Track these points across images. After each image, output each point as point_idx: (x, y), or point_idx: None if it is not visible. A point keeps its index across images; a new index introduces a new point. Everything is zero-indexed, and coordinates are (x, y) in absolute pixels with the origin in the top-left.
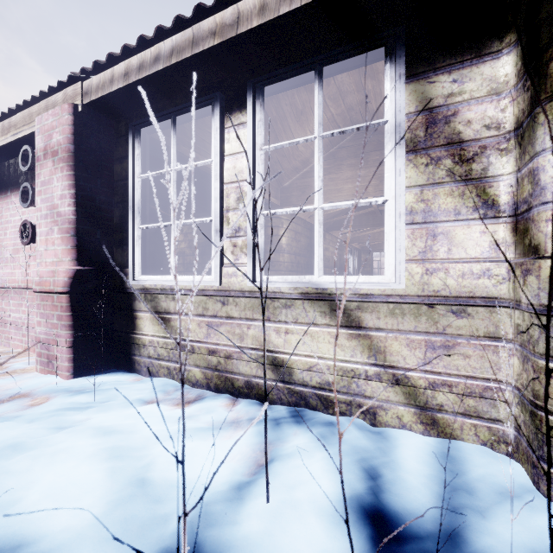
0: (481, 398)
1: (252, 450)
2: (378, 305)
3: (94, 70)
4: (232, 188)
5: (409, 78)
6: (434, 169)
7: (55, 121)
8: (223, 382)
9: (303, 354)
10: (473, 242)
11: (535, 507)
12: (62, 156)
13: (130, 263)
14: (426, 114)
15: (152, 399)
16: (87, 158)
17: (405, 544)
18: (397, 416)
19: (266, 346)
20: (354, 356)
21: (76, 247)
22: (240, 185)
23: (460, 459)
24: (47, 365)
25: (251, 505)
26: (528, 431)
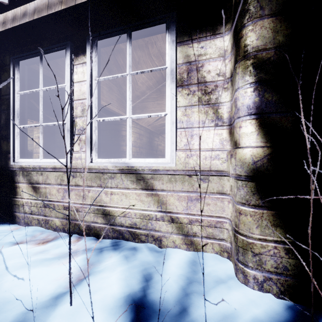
0: (215, 228)
1: (78, 270)
2: (162, 176)
3: None
4: (79, 103)
5: (179, 43)
6: (191, 97)
7: None
8: (73, 226)
9: (121, 207)
10: (211, 139)
11: (232, 288)
12: None
13: (11, 150)
14: (188, 65)
15: (21, 241)
16: None
17: (152, 321)
18: (172, 241)
19: (99, 203)
20: (150, 207)
21: None
22: (84, 101)
23: (201, 263)
24: None
25: (60, 308)
26: (234, 245)
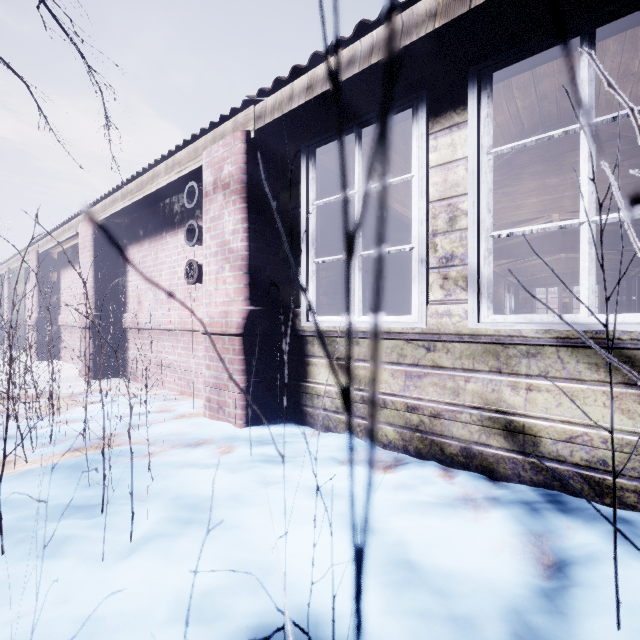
0: None
1: (521, 542)
2: None
3: (272, 89)
4: (442, 207)
5: None
6: None
7: (226, 152)
8: (427, 446)
9: (558, 419)
10: None
11: None
12: (235, 188)
13: (302, 302)
14: None
15: (344, 459)
16: (258, 188)
17: None
18: None
19: (495, 406)
20: None
21: (248, 285)
22: (453, 202)
23: None
24: (217, 411)
25: (588, 626)
26: None
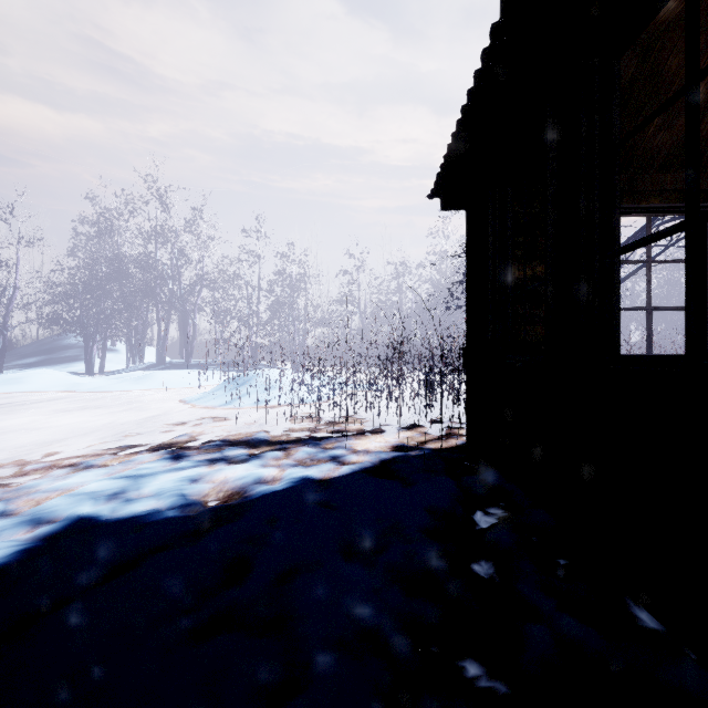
0: None
1: None
2: None
3: None
4: None
5: None
6: None
7: None
8: None
9: None
10: None
11: None
12: None
13: None
14: None
15: None
16: None
17: None
18: None
19: None
20: None
21: None
22: None
23: None
24: None
25: None
26: None
